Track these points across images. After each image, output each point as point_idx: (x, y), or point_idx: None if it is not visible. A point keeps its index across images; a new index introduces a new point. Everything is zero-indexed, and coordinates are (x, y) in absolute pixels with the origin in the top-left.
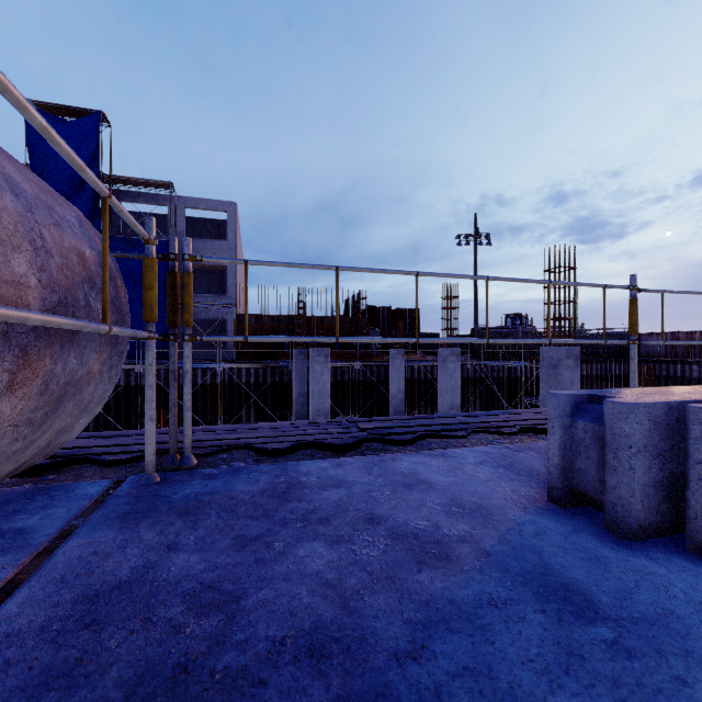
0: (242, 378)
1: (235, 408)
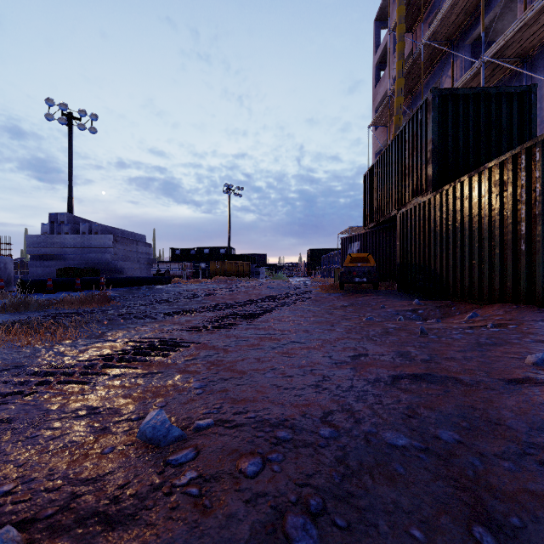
0: None
1: None
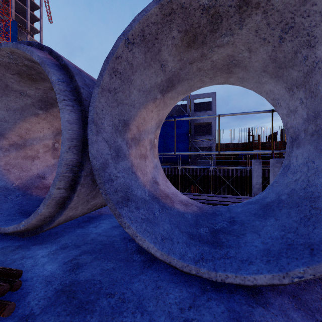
0: (221, 173)
1: (217, 187)
